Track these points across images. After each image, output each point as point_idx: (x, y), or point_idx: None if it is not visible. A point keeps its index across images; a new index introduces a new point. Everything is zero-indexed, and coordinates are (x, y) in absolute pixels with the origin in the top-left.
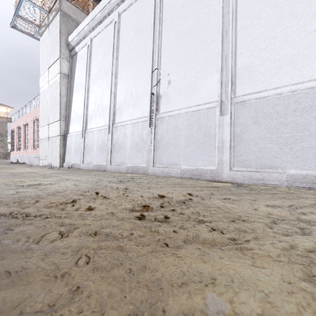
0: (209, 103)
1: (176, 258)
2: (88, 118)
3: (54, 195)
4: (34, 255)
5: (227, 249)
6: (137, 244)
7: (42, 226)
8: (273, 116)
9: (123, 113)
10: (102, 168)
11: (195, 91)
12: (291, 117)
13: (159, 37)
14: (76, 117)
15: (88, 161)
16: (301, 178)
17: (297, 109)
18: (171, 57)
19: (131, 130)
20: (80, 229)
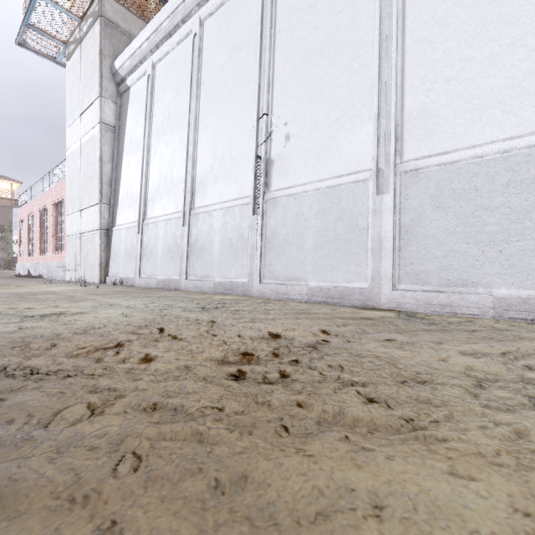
0: (357, 173)
1: (303, 460)
2: (148, 199)
3: (86, 333)
4: (37, 451)
5: (399, 440)
6: (231, 429)
7: (57, 394)
8: (468, 195)
9: (208, 191)
10: (173, 285)
11: (333, 152)
12: (501, 196)
13: (269, 60)
14: (128, 198)
15: (148, 273)
16: (519, 304)
17: (511, 182)
18: (290, 93)
19: (222, 219)
20: (126, 400)
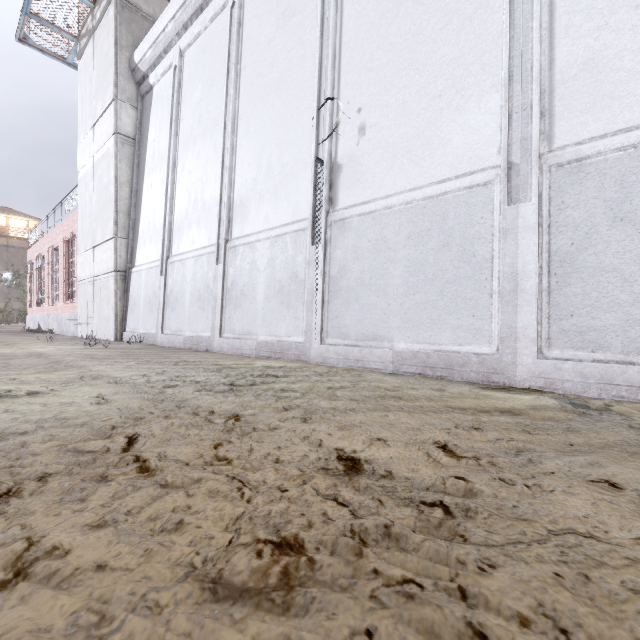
0: (472, 173)
1: None
2: (173, 230)
3: None
4: None
5: None
6: None
7: None
8: None
9: (250, 215)
10: (203, 344)
11: (432, 145)
12: None
13: (335, 22)
14: (150, 230)
15: (172, 327)
16: None
17: None
18: (365, 65)
19: (268, 253)
20: None
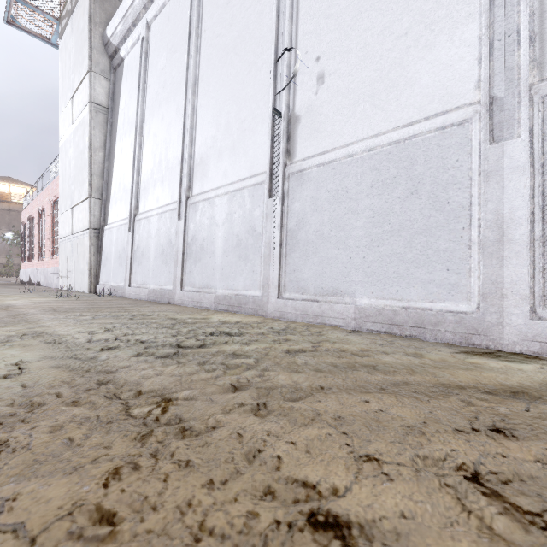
0: (445, 113)
1: None
2: (140, 189)
3: None
4: None
5: None
6: None
7: None
8: None
9: (210, 172)
10: (166, 297)
11: (398, 87)
12: None
13: None
14: (120, 191)
15: (138, 281)
16: None
17: None
18: (324, 12)
19: (226, 208)
20: None
